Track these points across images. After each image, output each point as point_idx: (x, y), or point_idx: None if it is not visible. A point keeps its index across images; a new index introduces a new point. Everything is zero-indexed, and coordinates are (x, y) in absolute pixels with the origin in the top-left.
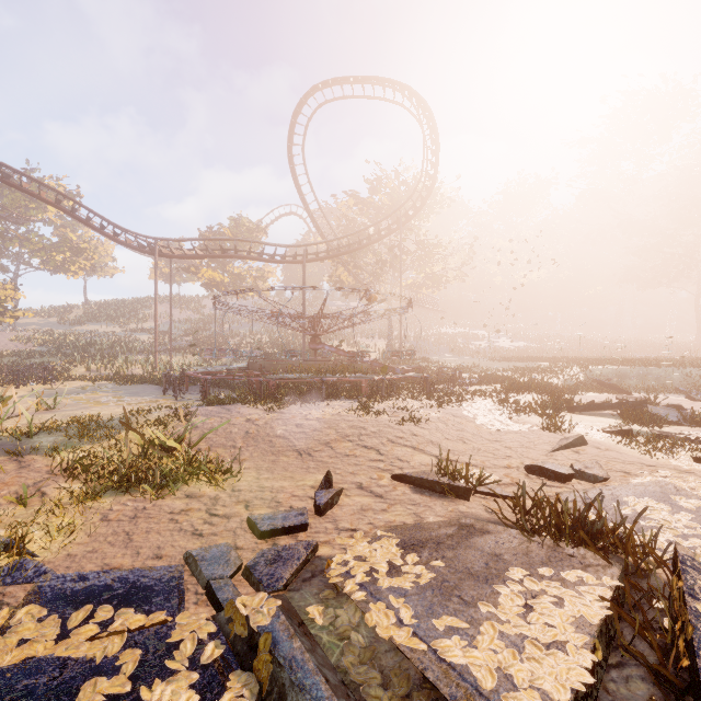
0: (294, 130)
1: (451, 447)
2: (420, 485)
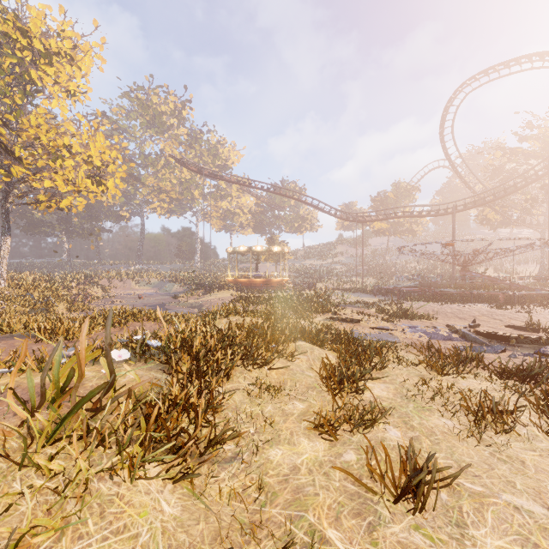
0: (444, 120)
1: (548, 325)
2: (517, 329)
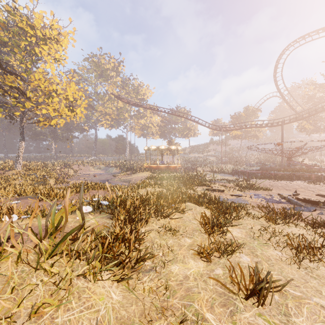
0: (277, 68)
1: None
2: (323, 197)
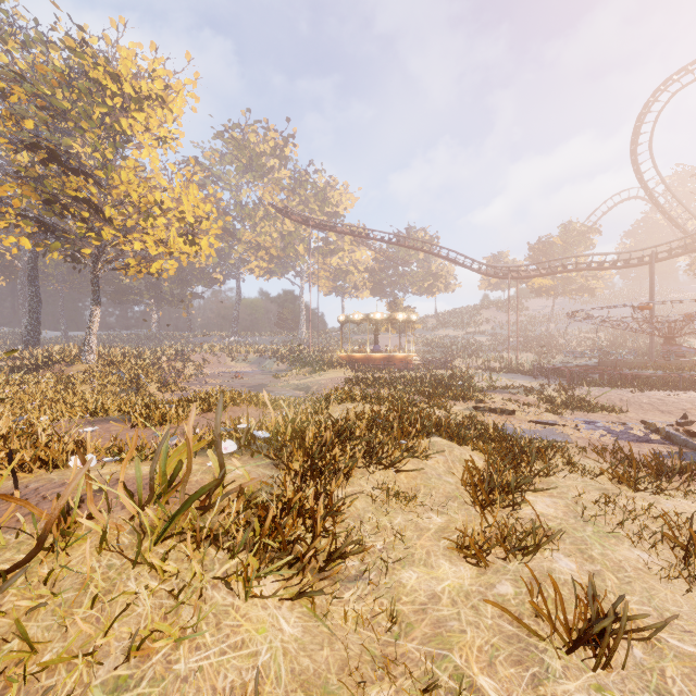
0: (638, 134)
1: None
2: None
